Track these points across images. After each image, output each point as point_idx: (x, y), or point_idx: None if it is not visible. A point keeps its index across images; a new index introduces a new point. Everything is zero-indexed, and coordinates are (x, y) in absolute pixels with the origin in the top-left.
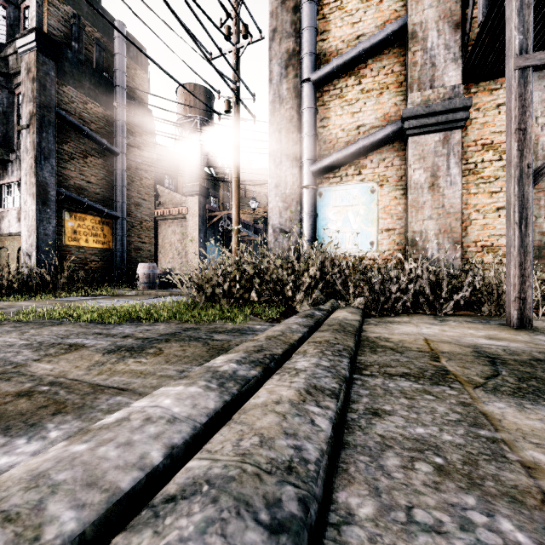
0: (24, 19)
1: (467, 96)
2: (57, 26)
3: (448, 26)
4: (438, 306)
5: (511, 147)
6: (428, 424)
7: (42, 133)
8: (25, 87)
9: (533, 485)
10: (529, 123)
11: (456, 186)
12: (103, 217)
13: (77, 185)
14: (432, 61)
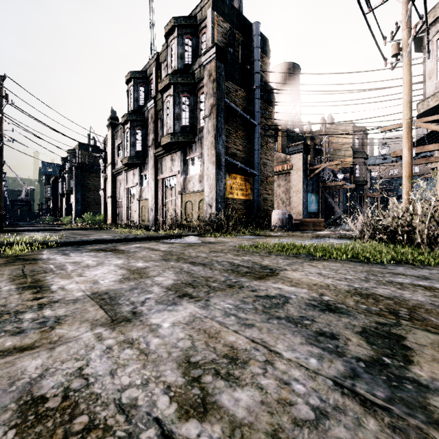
0: (201, 43)
1: None
2: (221, 40)
3: None
4: None
5: None
6: None
7: (218, 117)
8: (207, 88)
9: None
10: None
11: None
12: (245, 176)
13: (232, 153)
14: None
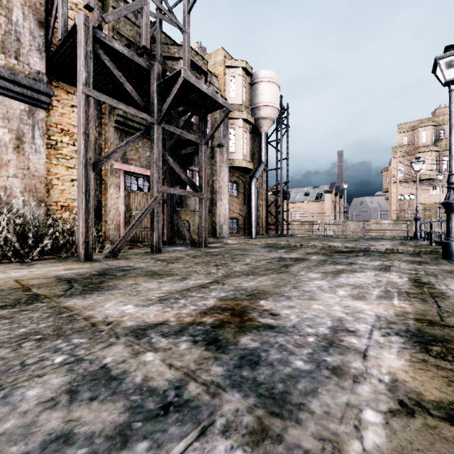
0: None
1: (50, 86)
2: None
3: (33, 18)
4: (25, 254)
5: (81, 143)
6: (29, 325)
7: None
8: None
9: (88, 323)
10: (91, 131)
11: (40, 155)
12: None
13: None
14: (17, 36)
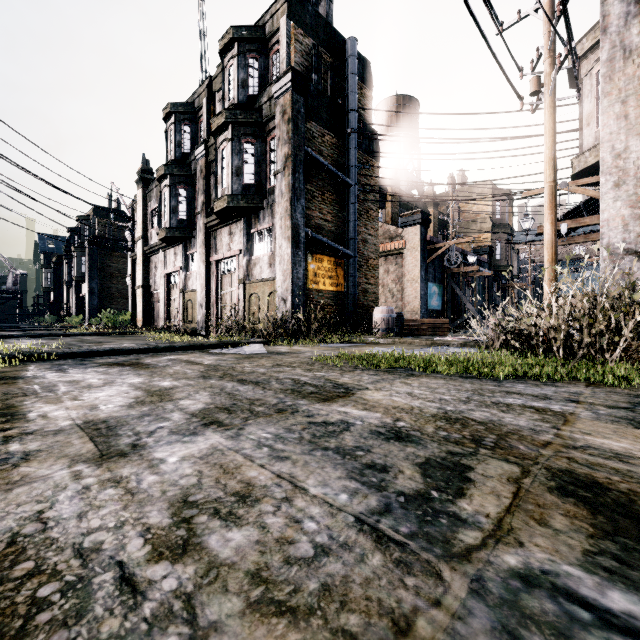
0: (272, 65)
1: None
2: (300, 62)
3: None
4: None
5: None
6: None
7: (295, 174)
8: (280, 131)
9: None
10: None
11: None
12: (336, 257)
13: (316, 224)
14: None
